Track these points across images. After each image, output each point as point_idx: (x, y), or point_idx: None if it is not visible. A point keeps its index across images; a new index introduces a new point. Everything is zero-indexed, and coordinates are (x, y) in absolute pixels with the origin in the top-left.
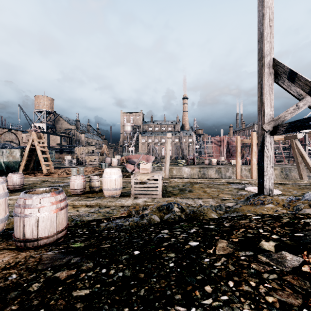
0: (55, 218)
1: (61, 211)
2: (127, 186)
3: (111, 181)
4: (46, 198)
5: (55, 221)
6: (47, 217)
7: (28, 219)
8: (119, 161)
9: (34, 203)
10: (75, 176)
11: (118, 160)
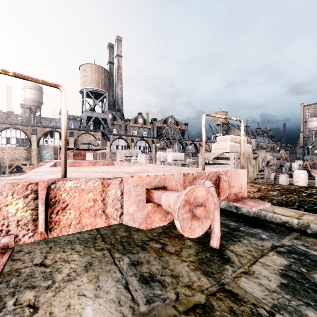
0: (286, 181)
1: (287, 179)
2: (311, 184)
3: (299, 178)
4: (284, 175)
5: (286, 181)
6: (284, 180)
7: (279, 179)
8: (301, 166)
9: (281, 176)
10: (273, 173)
11: (299, 164)
